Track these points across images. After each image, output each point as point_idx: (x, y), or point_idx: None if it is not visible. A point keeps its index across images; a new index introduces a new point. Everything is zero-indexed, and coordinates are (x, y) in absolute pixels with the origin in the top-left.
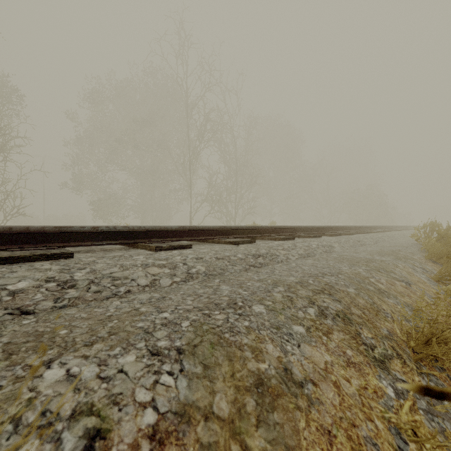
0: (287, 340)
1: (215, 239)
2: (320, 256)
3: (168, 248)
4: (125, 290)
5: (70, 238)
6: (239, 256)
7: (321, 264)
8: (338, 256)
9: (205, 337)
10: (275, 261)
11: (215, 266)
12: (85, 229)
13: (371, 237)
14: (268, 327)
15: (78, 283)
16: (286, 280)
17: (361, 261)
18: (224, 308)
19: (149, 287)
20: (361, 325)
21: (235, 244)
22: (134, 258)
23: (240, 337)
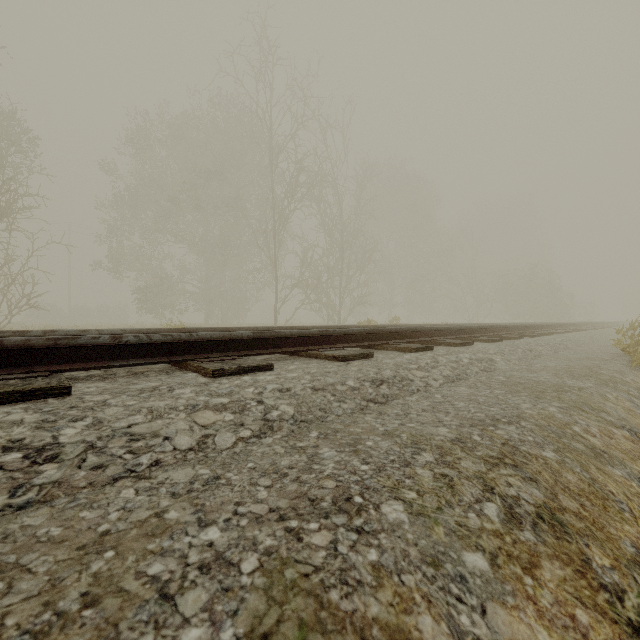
0: (459, 599)
1: (311, 351)
2: (478, 378)
3: (235, 371)
4: (149, 461)
5: (74, 356)
6: (350, 384)
7: (484, 397)
8: (506, 378)
9: (288, 609)
10: (408, 390)
11: (311, 403)
12: (100, 341)
13: (546, 342)
14: (417, 564)
15: (64, 451)
16: (433, 436)
17: (547, 391)
18: (327, 512)
19: (194, 451)
20: (586, 537)
21: (343, 360)
22: (174, 394)
23: (363, 602)
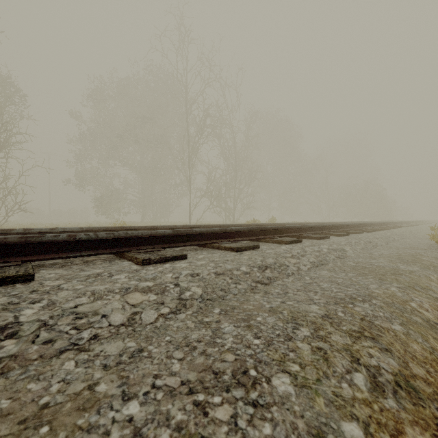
0: None
1: (215, 243)
2: (334, 263)
3: (158, 260)
4: (89, 335)
5: (40, 249)
6: (243, 270)
7: (341, 278)
8: (355, 263)
9: None
10: (285, 273)
11: (215, 285)
12: (59, 238)
13: (380, 236)
14: (305, 437)
15: (22, 329)
16: (308, 313)
17: (387, 274)
18: (228, 386)
19: (124, 326)
20: (435, 402)
21: (237, 250)
22: (112, 279)
23: None
